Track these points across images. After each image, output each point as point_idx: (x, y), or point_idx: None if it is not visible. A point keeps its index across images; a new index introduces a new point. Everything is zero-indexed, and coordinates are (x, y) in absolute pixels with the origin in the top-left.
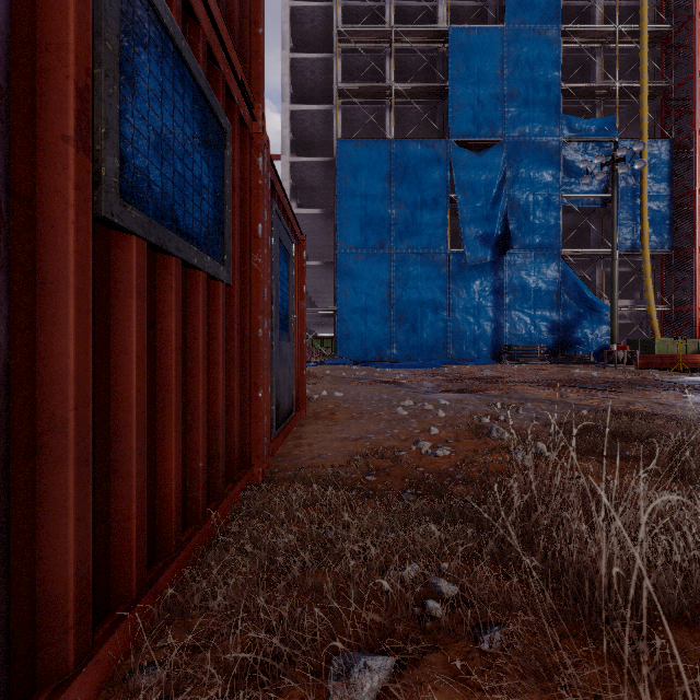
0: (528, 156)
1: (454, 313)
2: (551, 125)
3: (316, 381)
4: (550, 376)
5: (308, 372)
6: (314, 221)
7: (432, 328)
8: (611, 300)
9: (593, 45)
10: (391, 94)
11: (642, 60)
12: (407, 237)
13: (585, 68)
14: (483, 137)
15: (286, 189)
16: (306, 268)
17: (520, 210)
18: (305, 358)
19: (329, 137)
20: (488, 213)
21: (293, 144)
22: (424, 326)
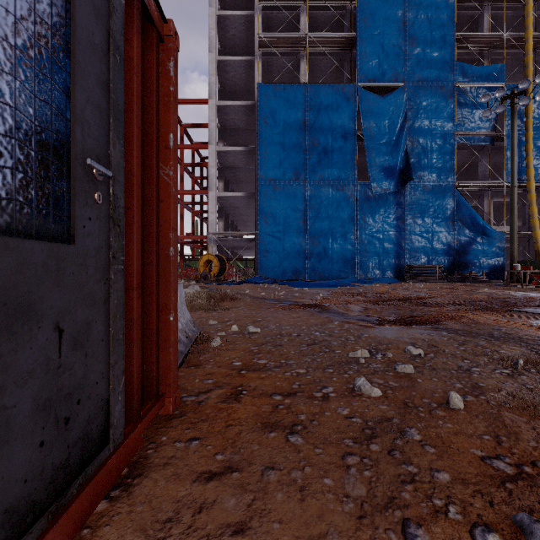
0: (427, 99)
1: (361, 237)
2: (447, 71)
3: (232, 303)
4: (473, 297)
5: (225, 293)
6: (238, 158)
7: (342, 251)
8: (511, 223)
9: (482, 3)
10: (305, 45)
11: (528, 14)
12: (320, 170)
13: (474, 25)
14: (387, 82)
15: (213, 129)
16: (231, 199)
17: (419, 146)
18: (175, 286)
19: (251, 86)
20: (391, 149)
21: (220, 93)
22: (335, 249)
